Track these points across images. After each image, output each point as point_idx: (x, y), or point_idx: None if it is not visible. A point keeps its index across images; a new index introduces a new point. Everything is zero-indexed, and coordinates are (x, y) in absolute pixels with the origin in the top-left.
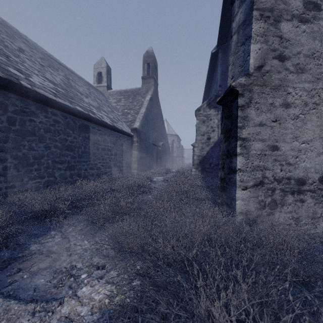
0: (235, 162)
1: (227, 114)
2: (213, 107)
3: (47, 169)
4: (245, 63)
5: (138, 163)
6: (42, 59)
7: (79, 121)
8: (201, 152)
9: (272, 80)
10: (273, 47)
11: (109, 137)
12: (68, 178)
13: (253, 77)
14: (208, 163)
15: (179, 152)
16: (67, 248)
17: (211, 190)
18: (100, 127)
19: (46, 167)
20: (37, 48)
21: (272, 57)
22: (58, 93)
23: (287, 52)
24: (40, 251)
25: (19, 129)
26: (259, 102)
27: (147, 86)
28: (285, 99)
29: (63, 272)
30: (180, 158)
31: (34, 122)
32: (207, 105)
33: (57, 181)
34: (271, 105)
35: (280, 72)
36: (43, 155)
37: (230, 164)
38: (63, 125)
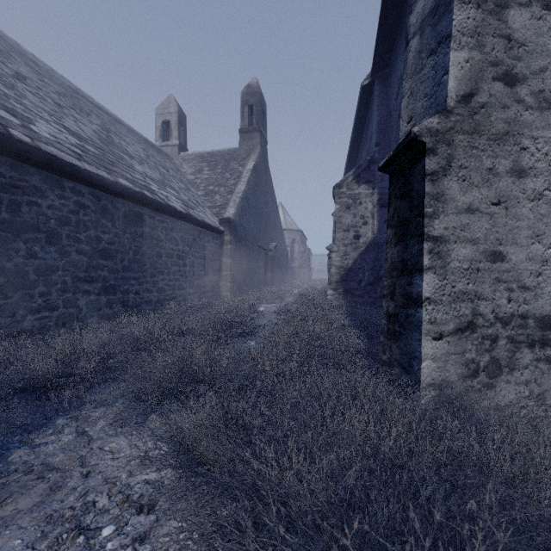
0: (419, 284)
1: (400, 190)
2: (364, 182)
3: (62, 293)
4: (437, 89)
5: (232, 280)
6: (61, 95)
7: (126, 205)
8: (343, 260)
9: (491, 123)
10: (494, 58)
11: (180, 233)
12: (104, 309)
13: (454, 117)
14: (356, 280)
15: (304, 259)
16: (83, 457)
17: (363, 330)
18: (164, 216)
19: (61, 290)
20: (54, 77)
21: (491, 77)
22: (86, 153)
23: (520, 68)
24: (28, 466)
25: (8, 220)
26: (466, 165)
27: (248, 145)
28: (517, 159)
29: (66, 520)
30: (305, 271)
31: (38, 206)
32: (354, 177)
33: (82, 315)
34: (489, 172)
35: (508, 108)
36: (56, 268)
37: (408, 287)
38: (94, 212)
